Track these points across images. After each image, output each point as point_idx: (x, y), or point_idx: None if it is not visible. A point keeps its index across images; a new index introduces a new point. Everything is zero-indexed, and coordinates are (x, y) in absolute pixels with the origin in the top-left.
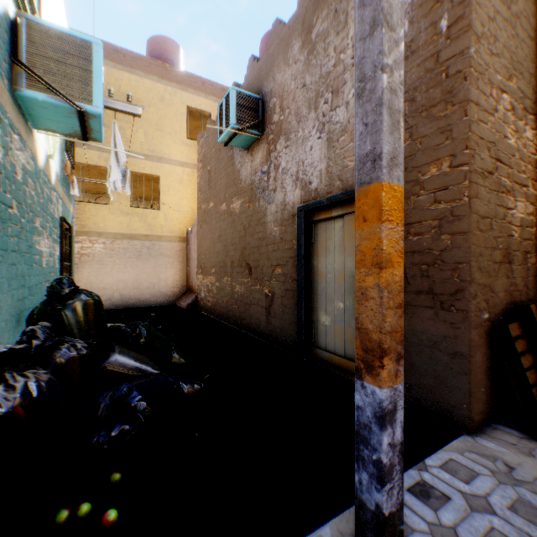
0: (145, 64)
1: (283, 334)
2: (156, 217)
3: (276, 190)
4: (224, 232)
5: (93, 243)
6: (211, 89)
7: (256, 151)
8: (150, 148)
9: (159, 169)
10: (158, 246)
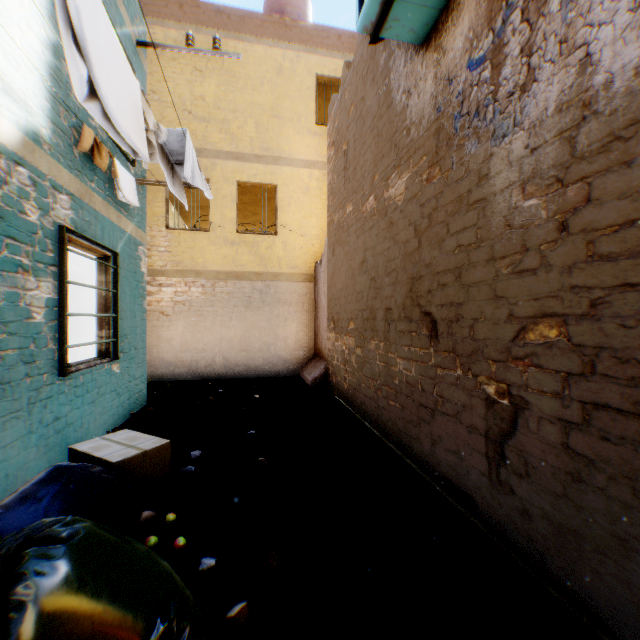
0: (256, 23)
1: (569, 551)
2: (271, 246)
3: (532, 82)
4: (371, 251)
5: (189, 286)
6: (351, 44)
7: (451, 27)
8: (263, 146)
9: (276, 174)
10: (274, 288)
